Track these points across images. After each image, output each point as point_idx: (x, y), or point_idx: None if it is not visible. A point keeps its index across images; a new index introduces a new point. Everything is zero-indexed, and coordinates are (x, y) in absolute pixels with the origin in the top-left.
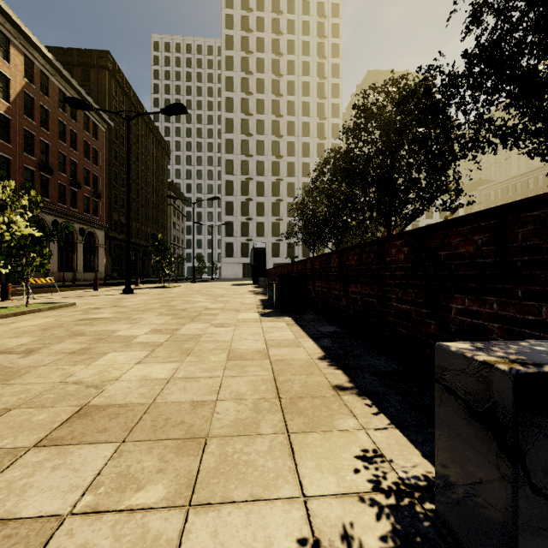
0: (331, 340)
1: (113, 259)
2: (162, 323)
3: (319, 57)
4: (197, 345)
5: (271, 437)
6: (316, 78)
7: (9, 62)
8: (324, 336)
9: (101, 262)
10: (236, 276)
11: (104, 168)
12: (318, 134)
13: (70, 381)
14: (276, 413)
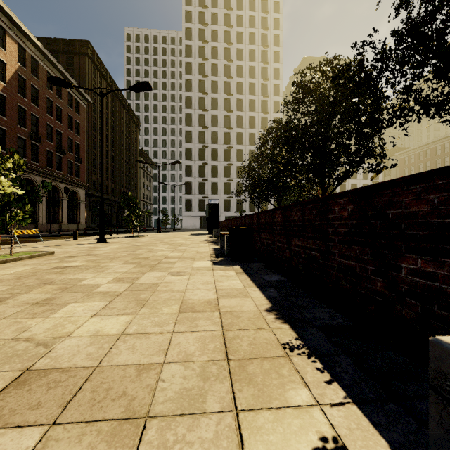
0: (277, 289)
1: (92, 213)
2: (125, 271)
3: (263, 46)
4: (153, 295)
5: (218, 416)
6: (260, 63)
7: (5, 49)
8: (269, 286)
9: (82, 215)
10: (194, 227)
11: (85, 137)
12: (262, 109)
13: (22, 337)
14: (224, 381)
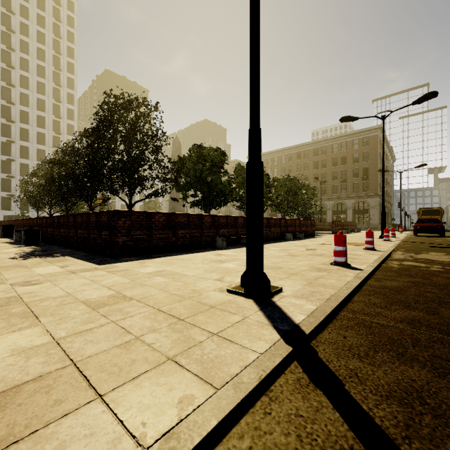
0: None
1: None
2: None
3: (55, 52)
4: None
5: None
6: (52, 66)
7: None
8: None
9: None
10: None
11: None
12: (55, 112)
13: None
14: None
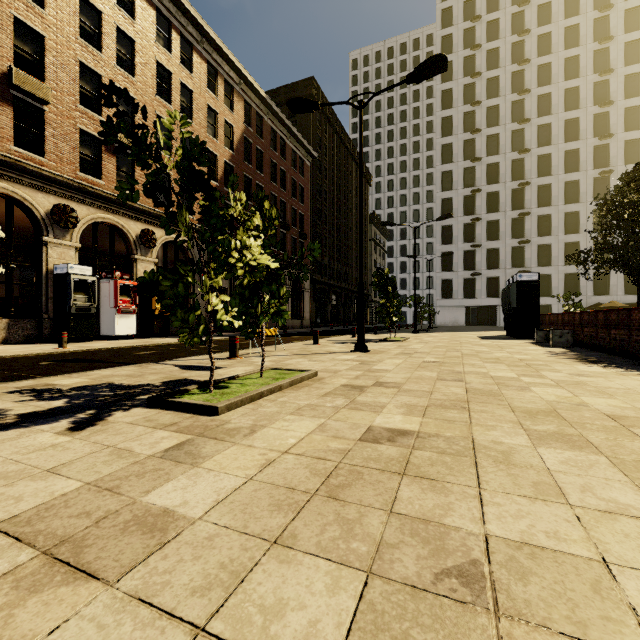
0: None
1: (316, 305)
2: None
3: None
4: None
5: None
6: (591, 13)
7: (233, 109)
8: None
9: (306, 308)
10: (456, 323)
11: (309, 205)
12: (596, 99)
13: None
14: None
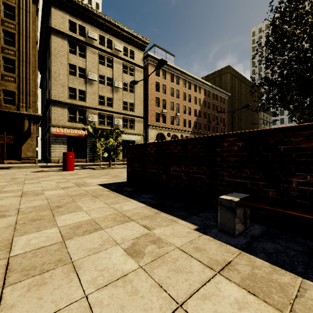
0: None
1: None
2: None
3: None
4: None
5: None
6: None
7: (200, 93)
8: None
9: None
10: None
11: (227, 113)
12: None
13: None
14: None
